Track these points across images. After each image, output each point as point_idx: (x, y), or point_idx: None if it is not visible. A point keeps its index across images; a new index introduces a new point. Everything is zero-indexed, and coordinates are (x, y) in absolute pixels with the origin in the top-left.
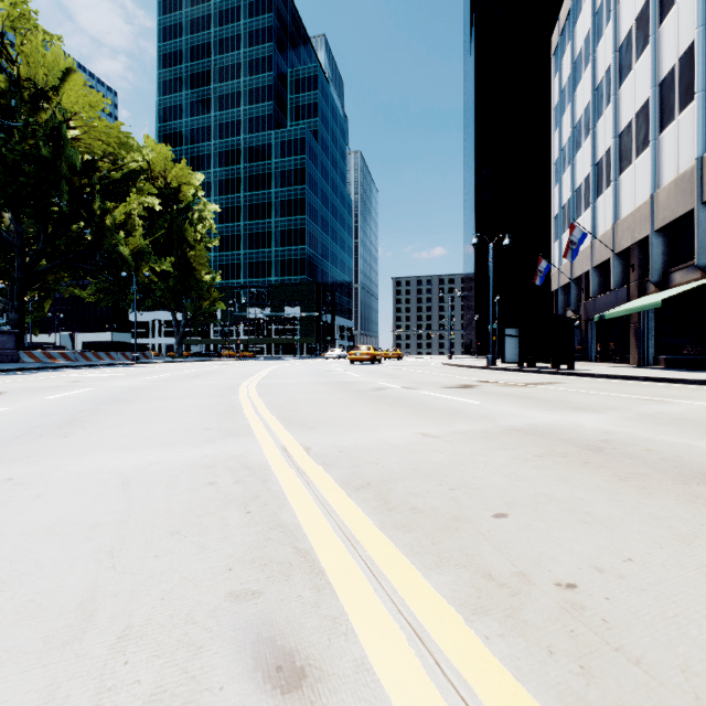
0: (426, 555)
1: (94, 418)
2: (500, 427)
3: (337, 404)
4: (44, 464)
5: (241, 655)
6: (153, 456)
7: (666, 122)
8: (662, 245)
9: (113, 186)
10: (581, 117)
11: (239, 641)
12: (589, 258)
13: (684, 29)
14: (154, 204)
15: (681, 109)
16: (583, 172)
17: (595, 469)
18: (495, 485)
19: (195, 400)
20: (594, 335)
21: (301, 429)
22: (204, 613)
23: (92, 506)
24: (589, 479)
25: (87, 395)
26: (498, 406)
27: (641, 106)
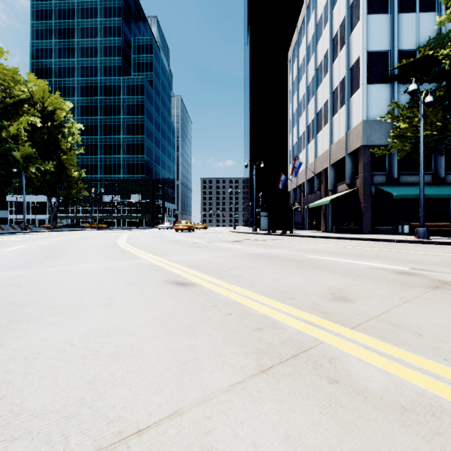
0: (209, 274)
1: (56, 256)
2: (243, 253)
3: (175, 248)
4: (65, 267)
5: (171, 283)
6: (108, 264)
7: (335, 112)
8: (334, 172)
9: (4, 108)
10: (302, 99)
11: (169, 283)
12: (305, 175)
13: (341, 69)
14: (37, 122)
15: (340, 107)
16: (302, 129)
17: (265, 261)
18: (233, 265)
19: (100, 249)
20: (307, 216)
21: (163, 256)
22: (159, 281)
23: (104, 273)
24: (261, 263)
25: (29, 248)
26: (247, 248)
27: (326, 101)
